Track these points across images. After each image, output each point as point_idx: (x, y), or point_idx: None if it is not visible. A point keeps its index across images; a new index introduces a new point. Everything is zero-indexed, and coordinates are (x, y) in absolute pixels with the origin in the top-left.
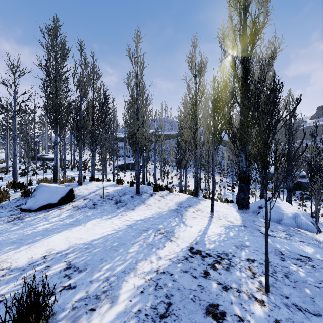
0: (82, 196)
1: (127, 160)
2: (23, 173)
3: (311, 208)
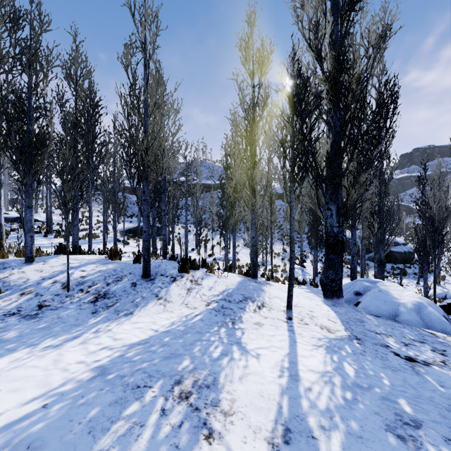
0: (22, 286)
1: None
2: None
3: (434, 291)
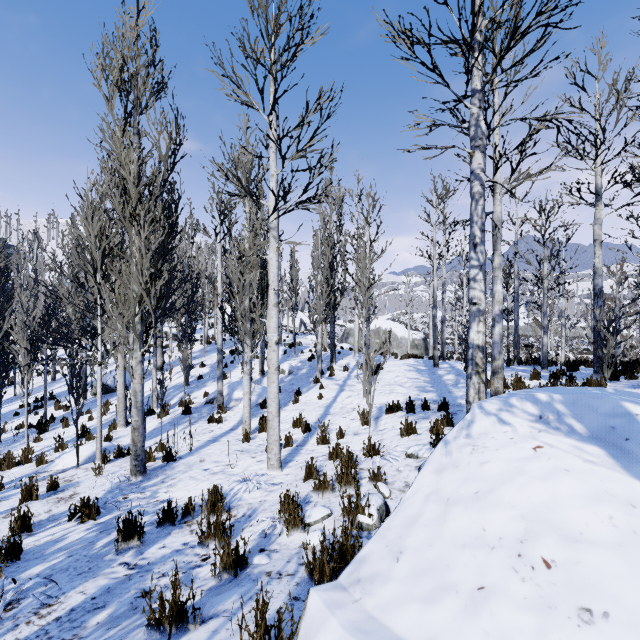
0: None
1: None
2: (527, 359)
3: None
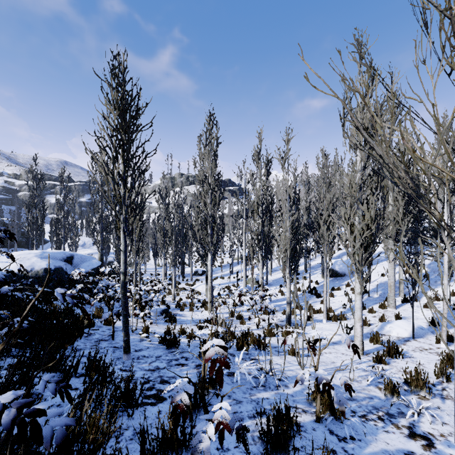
0: None
1: None
2: None
3: None
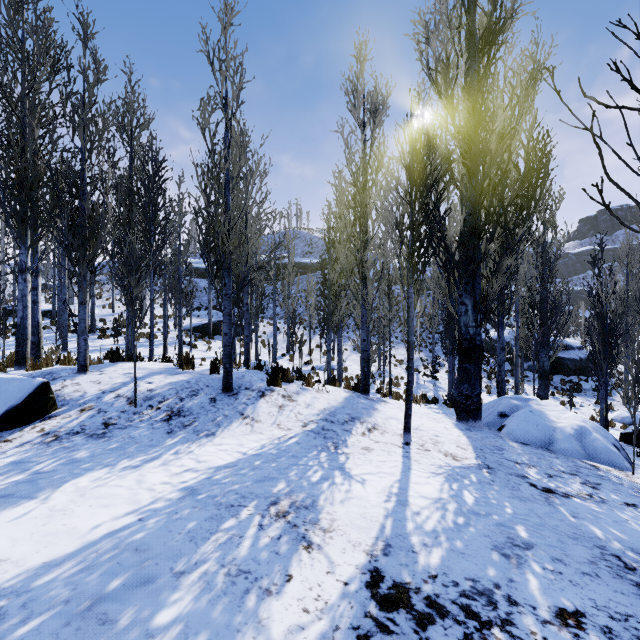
0: (80, 400)
1: (217, 315)
2: None
3: (605, 413)
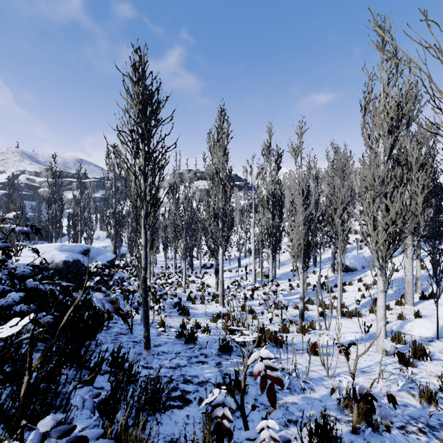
0: None
1: None
2: None
3: None
